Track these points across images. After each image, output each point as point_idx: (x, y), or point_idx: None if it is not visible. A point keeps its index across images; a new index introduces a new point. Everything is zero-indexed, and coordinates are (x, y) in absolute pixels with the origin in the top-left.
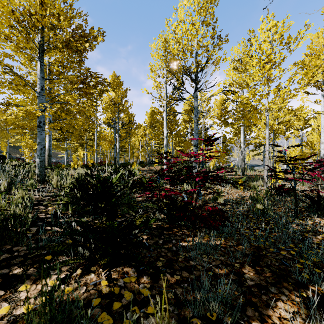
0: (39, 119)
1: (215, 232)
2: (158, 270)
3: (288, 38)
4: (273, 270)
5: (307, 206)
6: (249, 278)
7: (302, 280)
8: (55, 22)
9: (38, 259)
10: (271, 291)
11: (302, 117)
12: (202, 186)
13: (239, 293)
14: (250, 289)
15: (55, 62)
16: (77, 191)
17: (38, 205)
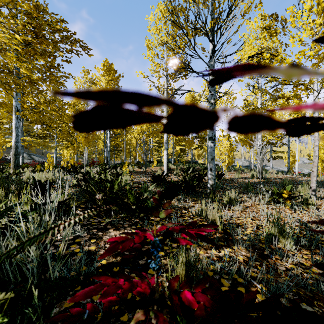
0: None
1: None
2: None
3: None
4: None
5: None
6: None
7: None
8: None
9: None
10: None
11: None
12: None
13: None
14: None
15: None
16: None
17: None
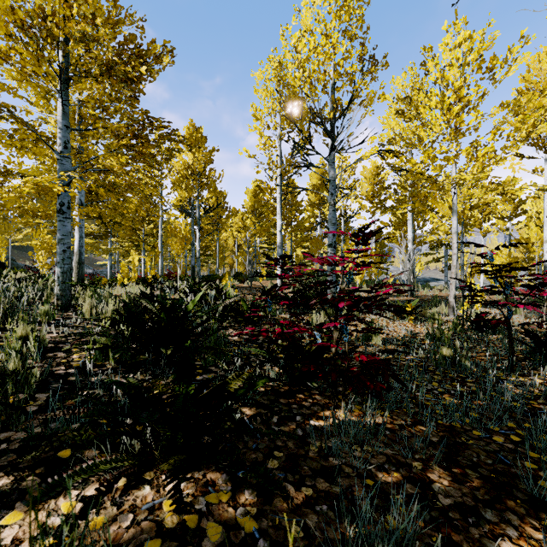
0: (61, 199)
1: (374, 402)
2: (273, 480)
3: (492, 60)
4: (484, 474)
5: (530, 352)
6: (443, 492)
7: (541, 494)
8: (87, 29)
9: (44, 458)
10: (486, 518)
11: (516, 196)
12: (350, 317)
13: (427, 524)
14: (446, 514)
15: (89, 100)
16: (125, 325)
17: (54, 350)
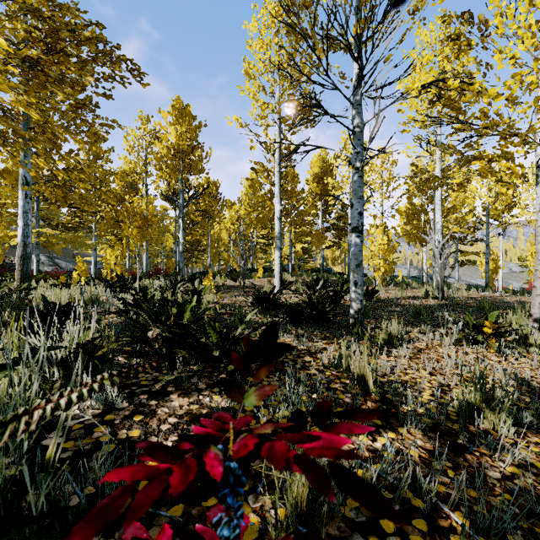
0: None
1: None
2: None
3: None
4: None
5: None
6: None
7: None
8: None
9: None
10: None
11: None
12: None
13: None
14: None
15: None
16: None
17: None
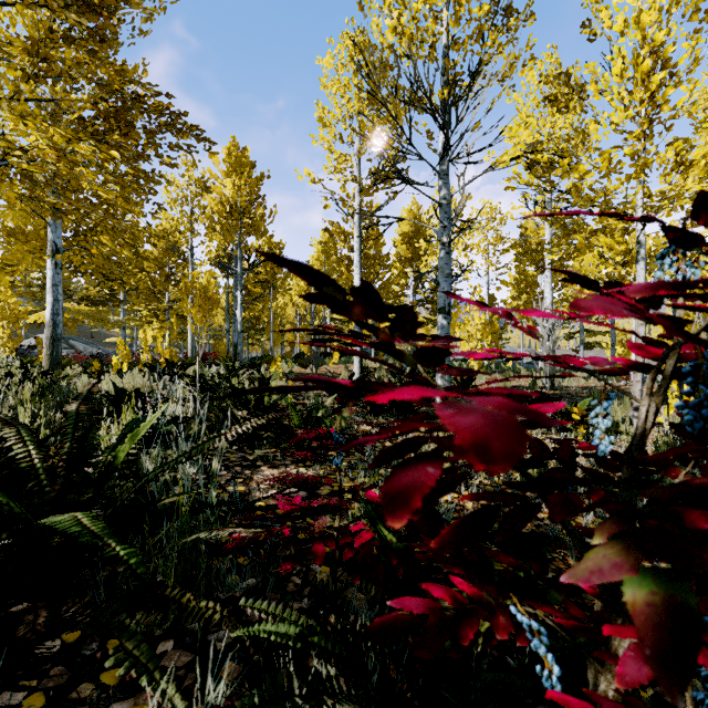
0: None
1: None
2: None
3: None
4: None
5: None
6: None
7: None
8: None
9: None
10: None
11: None
12: None
13: None
14: None
15: (11, 39)
16: None
17: None
